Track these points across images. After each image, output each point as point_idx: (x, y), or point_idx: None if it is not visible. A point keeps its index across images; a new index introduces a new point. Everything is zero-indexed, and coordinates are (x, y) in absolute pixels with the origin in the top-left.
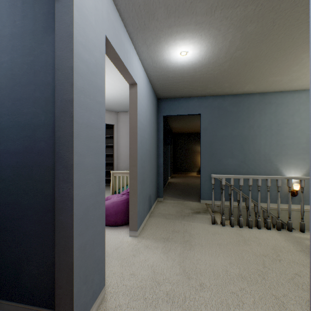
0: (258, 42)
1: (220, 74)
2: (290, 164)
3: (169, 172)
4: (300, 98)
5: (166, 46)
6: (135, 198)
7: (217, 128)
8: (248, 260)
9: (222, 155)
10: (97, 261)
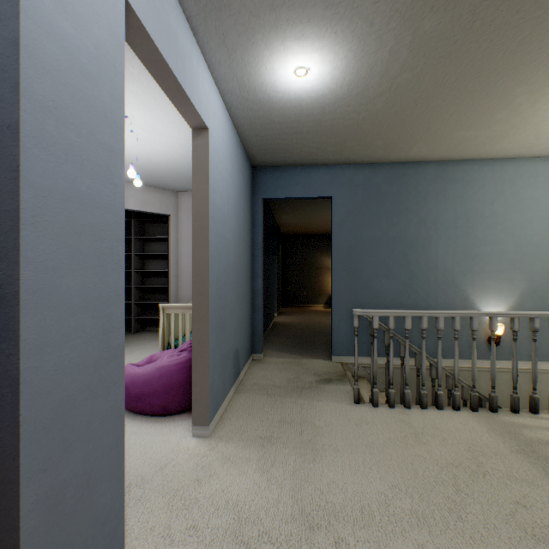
0: (442, 56)
1: (370, 121)
2: (488, 288)
3: (275, 304)
4: (504, 173)
5: (266, 53)
6: (204, 360)
7: (362, 223)
8: (426, 478)
9: (370, 273)
10: (102, 519)
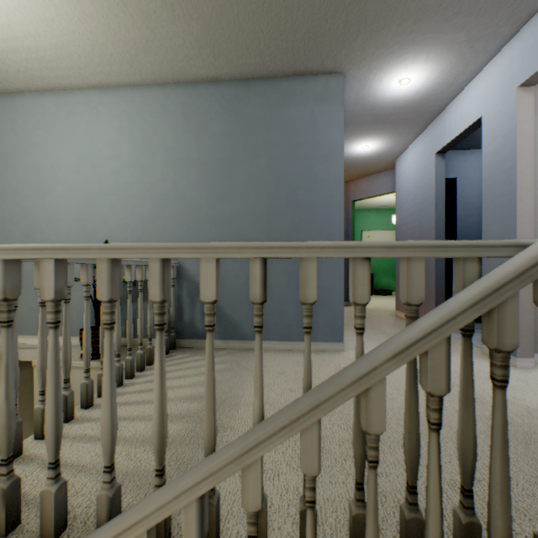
0: None
1: None
2: None
3: None
4: None
5: None
6: None
7: None
8: None
9: None
10: None
